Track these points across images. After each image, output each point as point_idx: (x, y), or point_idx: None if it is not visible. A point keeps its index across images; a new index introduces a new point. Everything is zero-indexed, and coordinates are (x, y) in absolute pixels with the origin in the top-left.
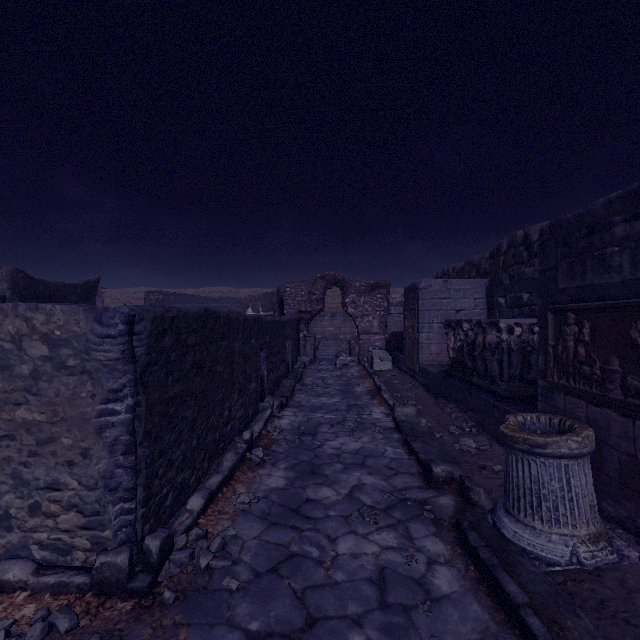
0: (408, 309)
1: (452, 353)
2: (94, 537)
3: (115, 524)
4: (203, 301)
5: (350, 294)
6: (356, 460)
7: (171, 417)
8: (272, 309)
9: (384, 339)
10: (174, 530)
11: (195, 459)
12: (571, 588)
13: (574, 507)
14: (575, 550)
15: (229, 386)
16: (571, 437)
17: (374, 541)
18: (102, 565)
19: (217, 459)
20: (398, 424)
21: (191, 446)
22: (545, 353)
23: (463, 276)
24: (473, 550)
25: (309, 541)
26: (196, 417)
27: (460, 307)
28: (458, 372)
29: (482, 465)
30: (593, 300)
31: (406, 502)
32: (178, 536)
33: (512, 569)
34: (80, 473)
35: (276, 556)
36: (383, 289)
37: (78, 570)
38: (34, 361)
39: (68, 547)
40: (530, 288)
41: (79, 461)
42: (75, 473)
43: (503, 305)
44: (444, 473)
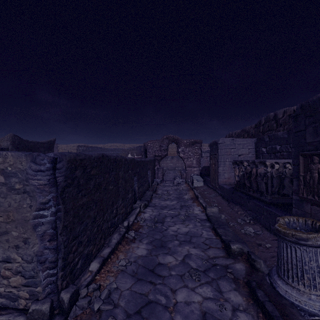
0: (212, 154)
1: (237, 178)
2: (31, 291)
3: (44, 283)
4: (106, 150)
5: (181, 146)
6: (186, 238)
7: (80, 216)
8: (141, 154)
9: (199, 170)
10: (80, 284)
11: (96, 239)
12: None
13: None
14: None
15: (116, 196)
16: None
17: (198, 293)
18: (33, 311)
19: (109, 237)
20: (209, 217)
21: (93, 232)
22: (297, 180)
23: (240, 137)
24: (261, 303)
25: (160, 292)
26: (96, 215)
27: (240, 153)
28: (241, 188)
29: (258, 243)
30: None
31: (216, 266)
32: (82, 289)
33: (288, 318)
34: (22, 253)
35: (140, 302)
36: (198, 144)
37: (21, 311)
38: None
39: (16, 297)
40: (281, 143)
41: (22, 245)
42: (20, 253)
43: (265, 152)
44: (238, 249)
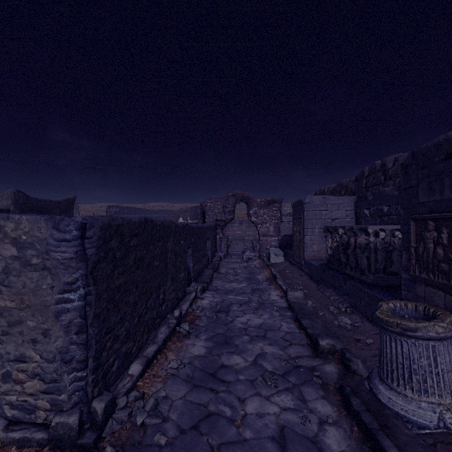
0: (296, 218)
1: (330, 251)
2: (53, 400)
3: (69, 389)
4: (147, 212)
5: (253, 207)
6: (259, 333)
7: (117, 302)
8: (197, 218)
9: (278, 240)
10: (117, 392)
11: (136, 333)
12: (441, 450)
13: (440, 380)
14: (442, 416)
15: (163, 276)
16: (438, 323)
17: (275, 402)
18: (57, 424)
19: (154, 331)
20: (290, 305)
21: (133, 323)
22: (407, 252)
23: (335, 194)
24: (356, 413)
25: (223, 401)
26: (137, 301)
27: (335, 217)
28: (334, 265)
29: (357, 338)
30: (450, 211)
31: (299, 369)
32: (120, 397)
33: (390, 432)
34: (41, 349)
35: (197, 415)
36: (277, 204)
37: (40, 426)
38: (6, 260)
39: (32, 407)
40: (389, 202)
41: (41, 339)
42: (38, 349)
43: (368, 215)
44: (328, 346)
